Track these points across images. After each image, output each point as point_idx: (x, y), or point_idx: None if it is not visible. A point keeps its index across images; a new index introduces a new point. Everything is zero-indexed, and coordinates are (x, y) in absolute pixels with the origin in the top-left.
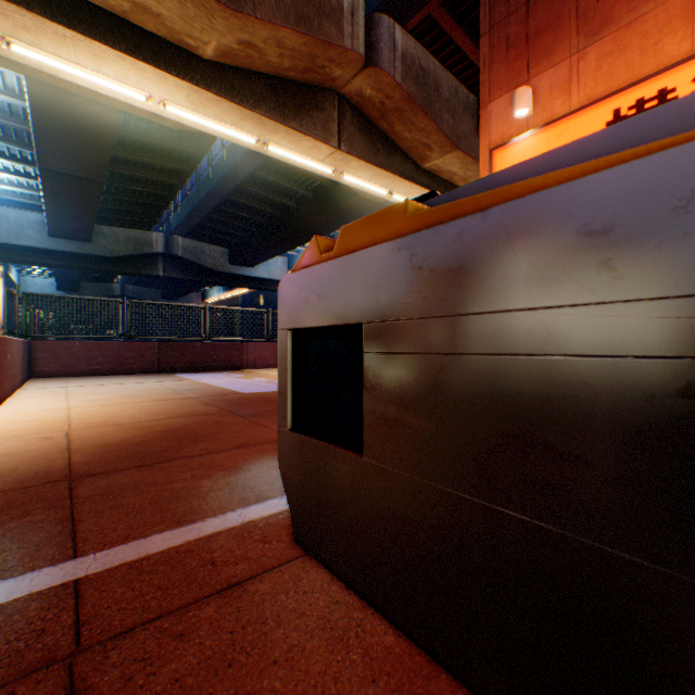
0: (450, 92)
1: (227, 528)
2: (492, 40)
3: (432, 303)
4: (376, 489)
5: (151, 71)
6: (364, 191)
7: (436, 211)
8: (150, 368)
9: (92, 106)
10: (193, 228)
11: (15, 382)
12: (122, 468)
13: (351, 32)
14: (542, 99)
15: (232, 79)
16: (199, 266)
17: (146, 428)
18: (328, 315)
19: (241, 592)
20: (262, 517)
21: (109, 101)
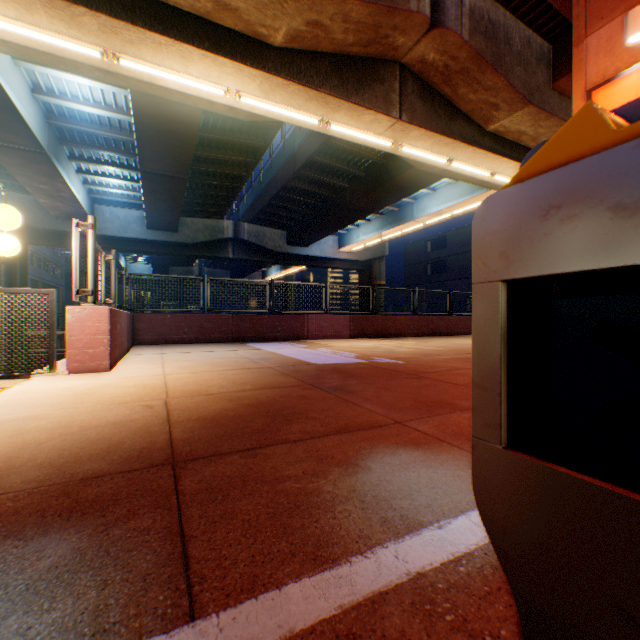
0: (521, 44)
1: (390, 585)
2: None
3: None
4: None
5: (229, 64)
6: (421, 162)
7: None
8: (225, 338)
9: (180, 111)
10: (257, 214)
11: (123, 349)
12: (222, 452)
13: None
14: None
15: (299, 63)
16: (261, 248)
17: (235, 400)
18: None
19: None
20: (432, 567)
21: (193, 102)
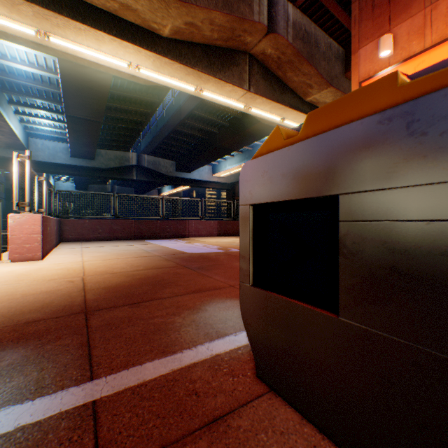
0: (325, 47)
1: (200, 360)
2: (361, 5)
3: (443, 167)
4: (355, 348)
5: (131, 47)
6: (264, 119)
7: (443, 73)
8: (129, 236)
9: (95, 75)
10: (154, 149)
11: (52, 244)
12: (118, 305)
13: (258, 10)
14: (401, 42)
15: (181, 49)
16: (157, 173)
17: (131, 276)
18: (294, 190)
19: (225, 427)
20: (225, 351)
21: (105, 70)
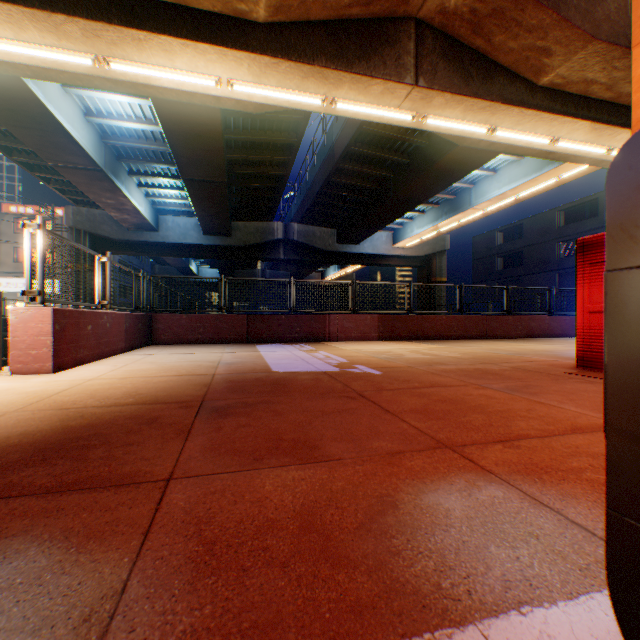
0: None
1: None
2: None
3: None
4: None
5: (210, 50)
6: (456, 135)
7: None
8: (240, 338)
9: (199, 114)
10: (304, 214)
11: (106, 349)
12: None
13: None
14: None
15: (289, 36)
16: (310, 248)
17: (69, 419)
18: None
19: None
20: None
21: (200, 101)
